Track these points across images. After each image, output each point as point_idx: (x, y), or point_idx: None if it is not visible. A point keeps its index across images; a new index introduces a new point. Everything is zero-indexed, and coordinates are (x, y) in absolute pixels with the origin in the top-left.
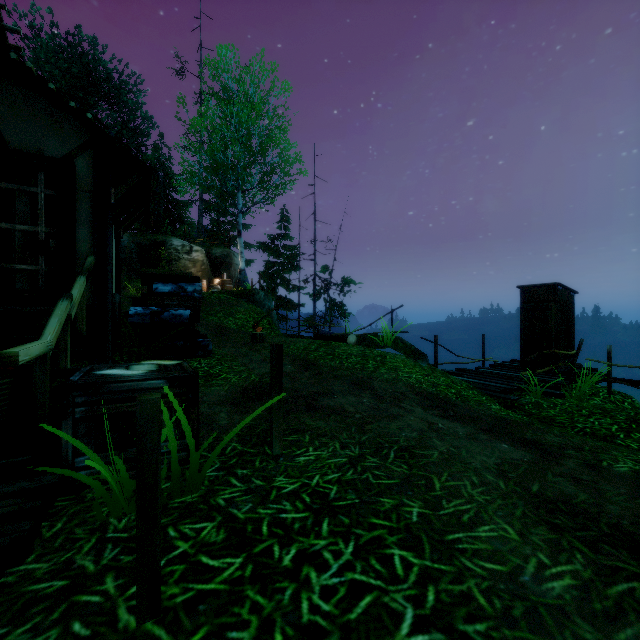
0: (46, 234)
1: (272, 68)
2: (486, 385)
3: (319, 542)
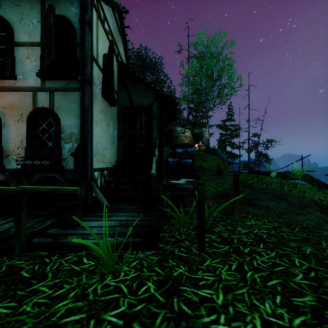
0: (144, 133)
1: (224, 34)
2: None
3: (259, 249)
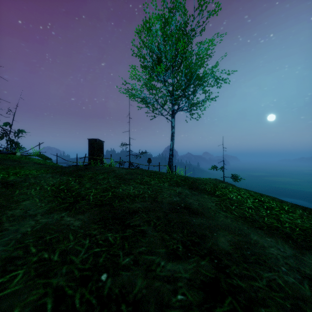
0: None
1: None
2: None
3: None
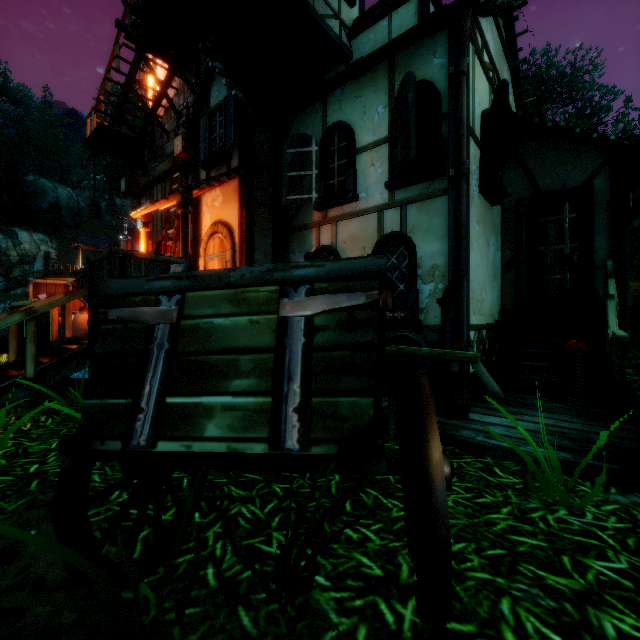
0: (569, 249)
1: None
2: None
3: None
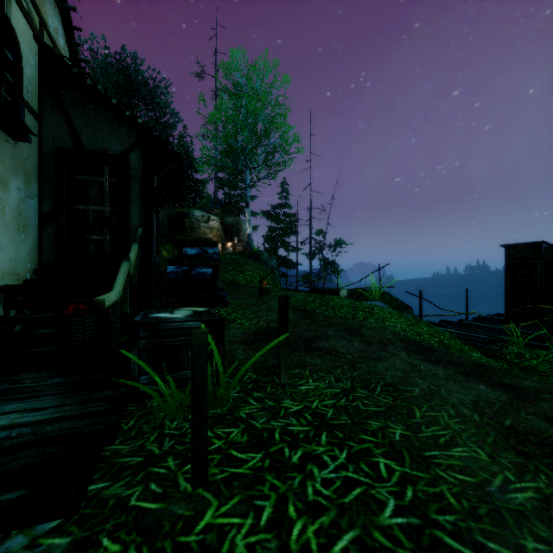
0: (110, 212)
1: (274, 64)
2: (469, 336)
3: (319, 448)
